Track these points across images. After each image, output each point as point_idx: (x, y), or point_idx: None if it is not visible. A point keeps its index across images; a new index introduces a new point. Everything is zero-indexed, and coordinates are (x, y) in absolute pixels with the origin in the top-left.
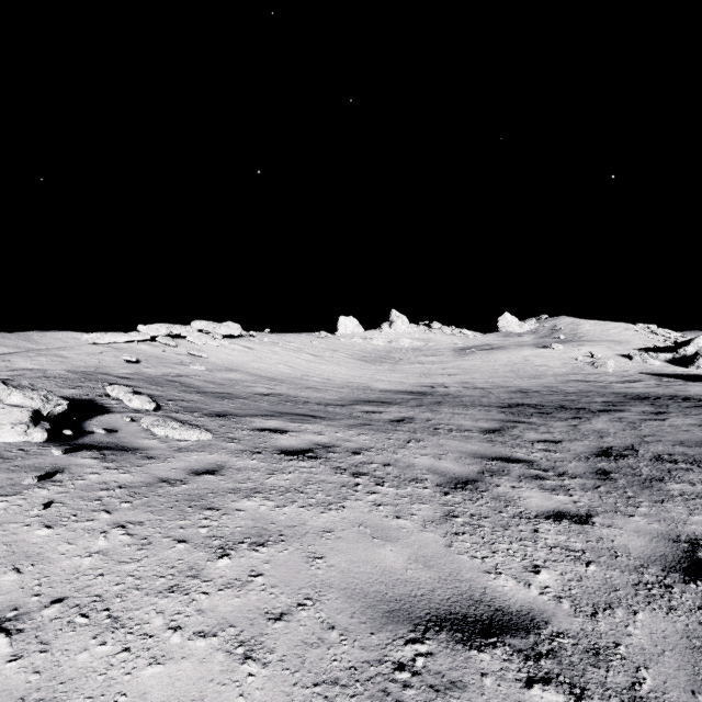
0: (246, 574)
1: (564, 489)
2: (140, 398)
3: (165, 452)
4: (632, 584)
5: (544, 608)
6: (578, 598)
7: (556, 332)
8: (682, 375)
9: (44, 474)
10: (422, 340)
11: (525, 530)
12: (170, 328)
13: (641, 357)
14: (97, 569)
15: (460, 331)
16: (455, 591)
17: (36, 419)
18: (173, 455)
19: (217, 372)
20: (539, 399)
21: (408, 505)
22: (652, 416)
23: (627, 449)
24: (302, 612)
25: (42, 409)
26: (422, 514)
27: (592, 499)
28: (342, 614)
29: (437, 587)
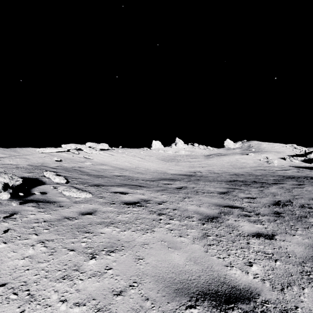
0: (103, 268)
1: (259, 221)
2: (59, 177)
3: (68, 203)
4: (299, 272)
5: (256, 286)
6: (273, 280)
7: (250, 148)
8: (309, 167)
9: (7, 215)
10: (190, 151)
11: (243, 243)
12: (76, 146)
13: (289, 159)
14: (26, 266)
15: (207, 147)
16: (210, 277)
17: (6, 188)
18: (72, 205)
19: (97, 165)
20: (244, 178)
21: (185, 230)
22: (297, 186)
23: (287, 201)
24: (131, 290)
25: (9, 183)
26: (192, 235)
27: (274, 226)
28: (152, 291)
29: (201, 274)
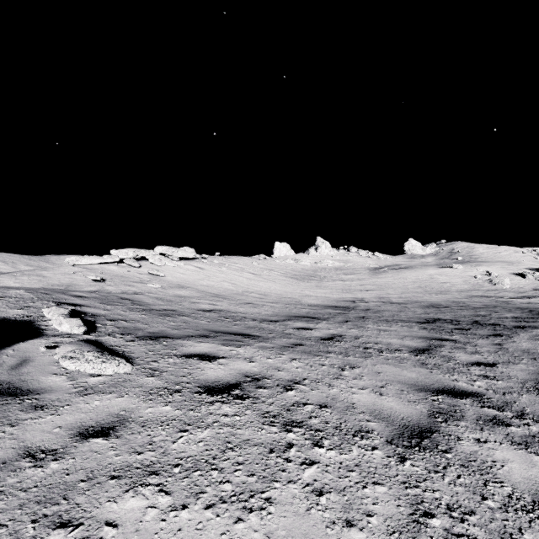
0: None
1: (538, 443)
2: (71, 322)
3: (63, 396)
4: None
5: None
6: None
7: (454, 255)
8: None
9: None
10: (342, 261)
11: None
12: (137, 252)
13: (533, 275)
14: None
15: (373, 254)
16: None
17: None
18: (71, 401)
19: (170, 289)
20: (452, 314)
21: (359, 489)
22: None
23: None
24: None
25: None
26: (382, 513)
27: None
28: None
29: None
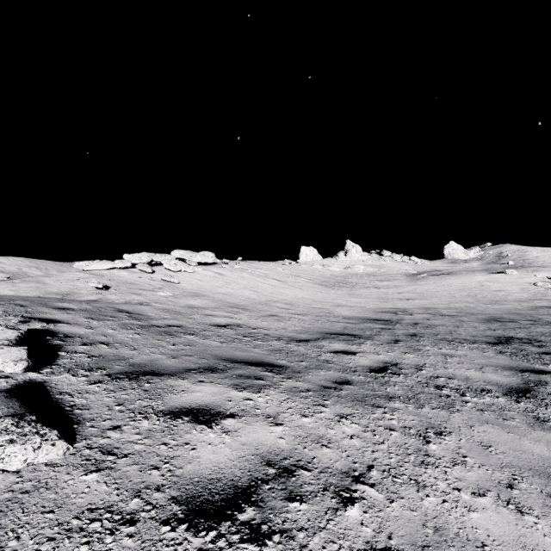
0: None
1: None
2: (8, 353)
3: None
4: None
5: None
6: None
7: (503, 259)
8: None
9: None
10: (375, 266)
11: None
12: (152, 256)
13: None
14: None
15: (408, 258)
16: None
17: None
18: None
19: (182, 298)
20: (525, 331)
21: None
22: None
23: None
24: None
25: None
26: None
27: None
28: None
29: None
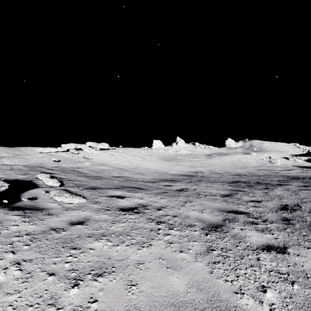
0: (86, 301)
1: (268, 230)
2: (53, 180)
3: (58, 210)
4: None
5: None
6: None
7: (252, 147)
8: None
9: None
10: (191, 151)
11: (253, 258)
12: (76, 145)
13: (293, 158)
14: None
15: (208, 147)
16: (218, 310)
17: None
18: (63, 212)
19: (96, 166)
20: (246, 179)
21: (186, 242)
22: (303, 187)
23: (295, 206)
24: None
25: None
26: (195, 249)
27: (284, 236)
28: None
29: (206, 307)
